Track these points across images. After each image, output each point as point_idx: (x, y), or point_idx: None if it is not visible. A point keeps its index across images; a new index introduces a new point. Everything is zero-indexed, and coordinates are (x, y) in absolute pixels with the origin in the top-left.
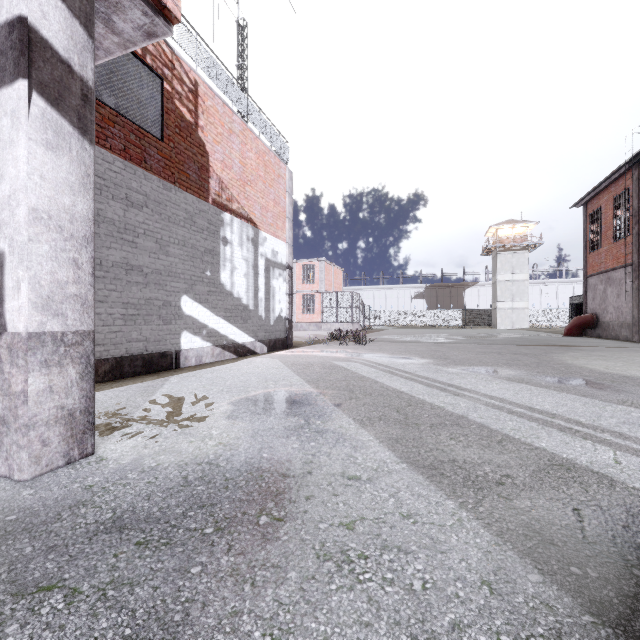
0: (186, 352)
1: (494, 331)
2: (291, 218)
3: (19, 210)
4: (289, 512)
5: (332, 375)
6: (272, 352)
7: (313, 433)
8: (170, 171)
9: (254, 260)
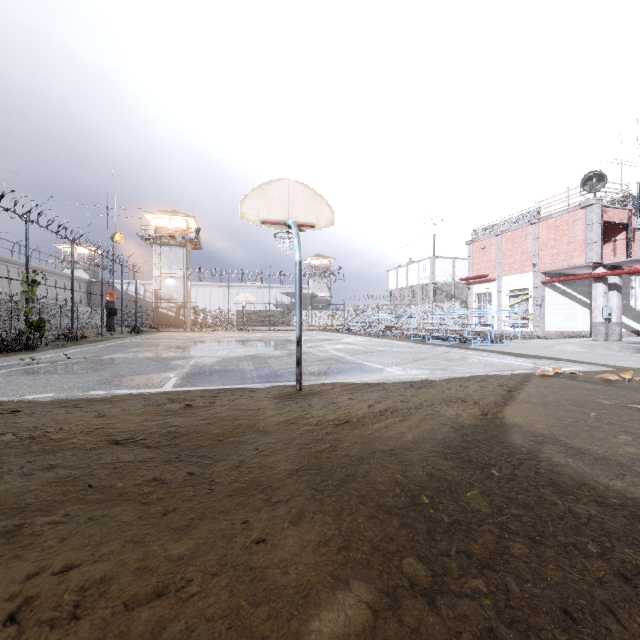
0: None
1: None
2: None
3: (614, 307)
4: None
5: None
6: None
7: None
8: None
9: None
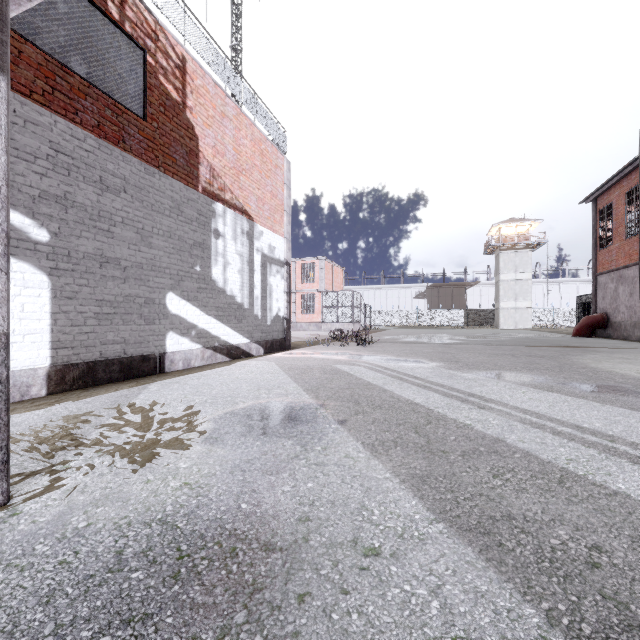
0: (172, 355)
1: (498, 331)
2: (289, 212)
3: None
4: (269, 637)
5: (334, 382)
6: (269, 354)
7: (311, 466)
8: (153, 154)
9: (249, 255)
